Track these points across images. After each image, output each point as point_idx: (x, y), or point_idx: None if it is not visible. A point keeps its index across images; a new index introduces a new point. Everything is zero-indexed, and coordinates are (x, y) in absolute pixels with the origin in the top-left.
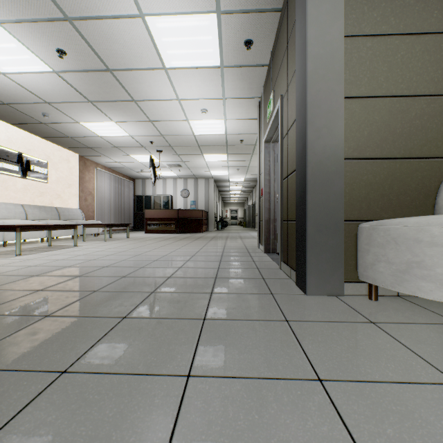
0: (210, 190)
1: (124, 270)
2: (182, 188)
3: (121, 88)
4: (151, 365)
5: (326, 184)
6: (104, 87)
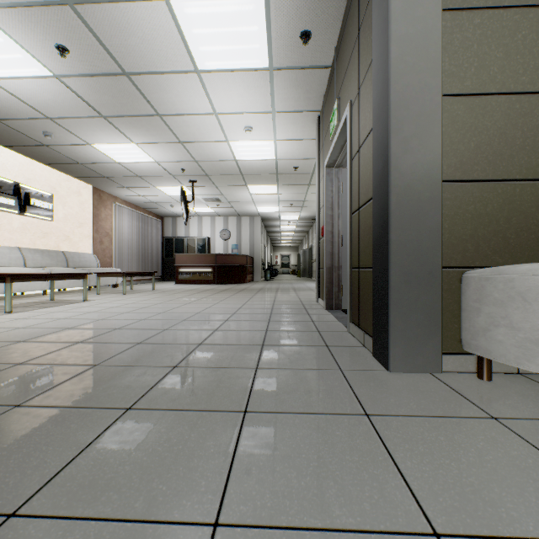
0: (257, 231)
1: (141, 334)
2: (222, 228)
3: (142, 99)
4: (157, 500)
5: (417, 216)
6: (120, 97)
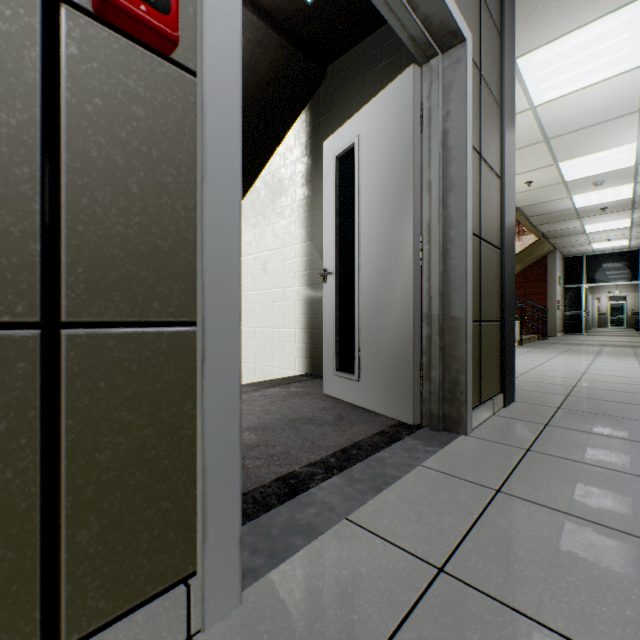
0: None
1: None
2: None
3: None
4: None
5: None
6: None
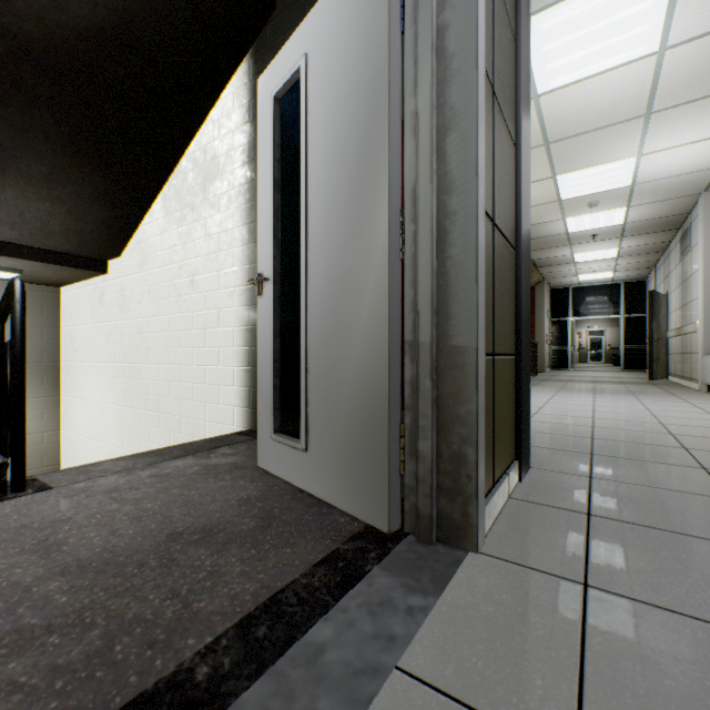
0: None
1: None
2: None
3: None
4: None
5: None
6: None
